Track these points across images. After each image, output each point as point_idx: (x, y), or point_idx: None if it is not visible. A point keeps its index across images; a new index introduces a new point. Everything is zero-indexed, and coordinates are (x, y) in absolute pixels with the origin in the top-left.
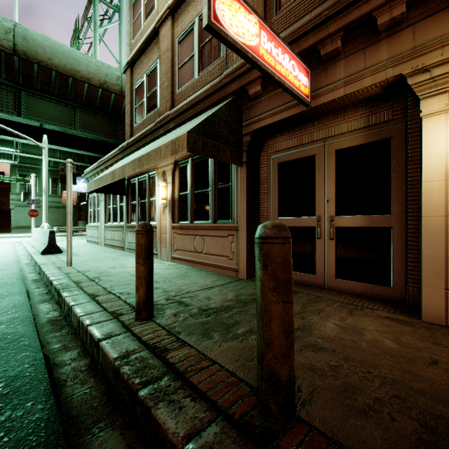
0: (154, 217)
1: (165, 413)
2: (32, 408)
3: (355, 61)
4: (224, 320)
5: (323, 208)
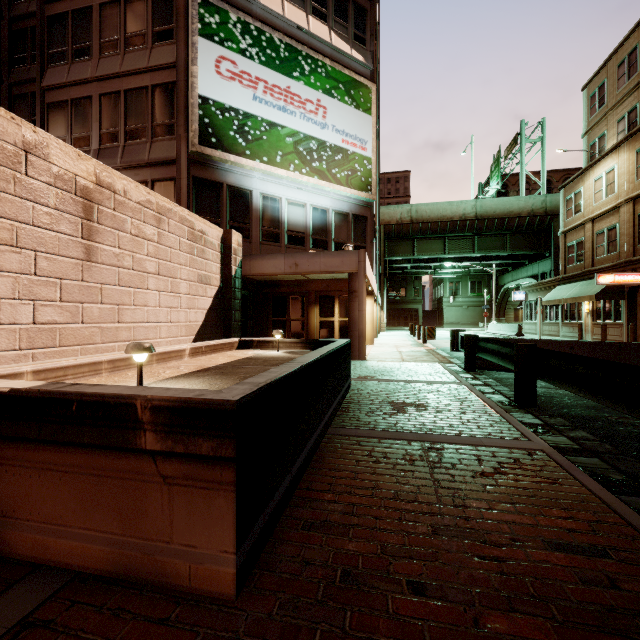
0: (581, 319)
1: None
2: None
3: None
4: None
5: None
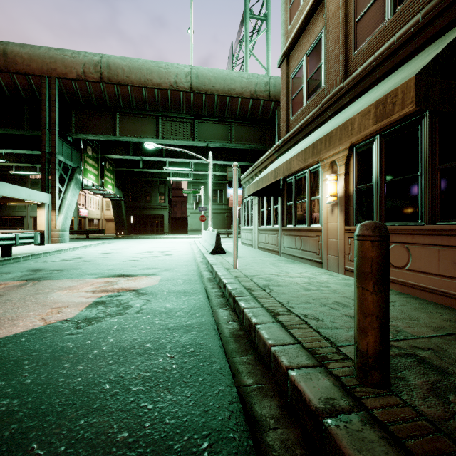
0: (317, 219)
1: None
2: None
3: None
4: None
5: None
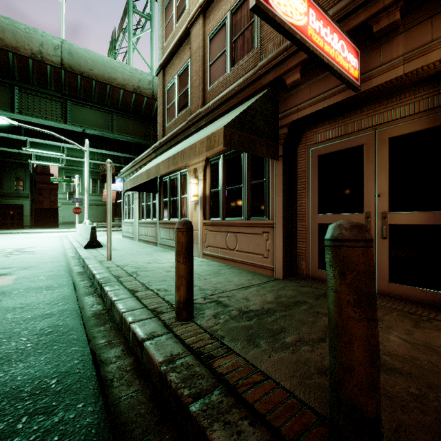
0: (185, 214)
1: (223, 438)
2: (83, 411)
3: (418, 33)
4: (269, 326)
5: (373, 204)
